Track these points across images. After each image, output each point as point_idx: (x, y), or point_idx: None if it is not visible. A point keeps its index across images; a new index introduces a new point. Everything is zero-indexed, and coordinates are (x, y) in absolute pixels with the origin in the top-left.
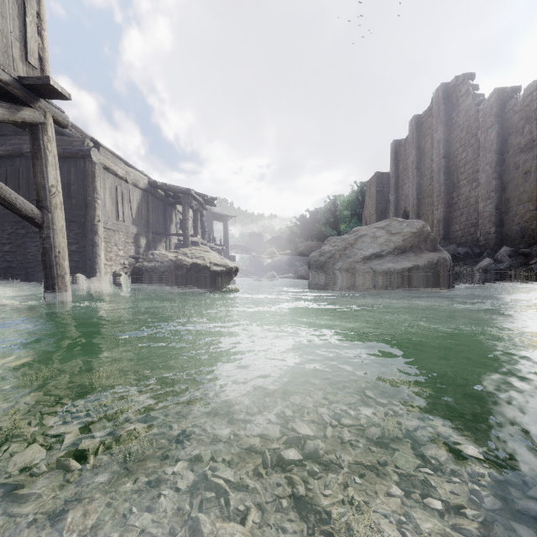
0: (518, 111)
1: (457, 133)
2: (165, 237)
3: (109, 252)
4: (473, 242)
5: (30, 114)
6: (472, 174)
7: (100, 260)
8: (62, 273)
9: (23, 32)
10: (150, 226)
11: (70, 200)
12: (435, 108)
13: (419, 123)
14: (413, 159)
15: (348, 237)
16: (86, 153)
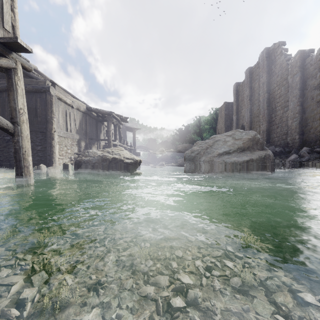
0: (313, 64)
1: (275, 78)
2: (97, 141)
3: (61, 150)
4: (285, 144)
5: (5, 62)
6: (284, 103)
7: (55, 156)
8: (27, 164)
9: (0, 8)
10: (87, 134)
11: (37, 119)
12: (261, 63)
13: (251, 72)
14: (247, 94)
15: (208, 141)
16: (46, 89)
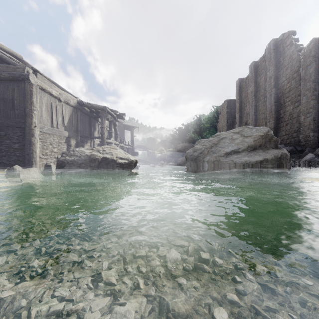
0: None
1: (283, 71)
2: (90, 139)
3: (45, 149)
4: (295, 143)
5: None
6: (295, 98)
7: (35, 155)
8: None
9: None
10: (79, 131)
11: (14, 111)
12: (267, 55)
13: (256, 66)
14: (252, 90)
15: (213, 139)
16: (25, 77)
